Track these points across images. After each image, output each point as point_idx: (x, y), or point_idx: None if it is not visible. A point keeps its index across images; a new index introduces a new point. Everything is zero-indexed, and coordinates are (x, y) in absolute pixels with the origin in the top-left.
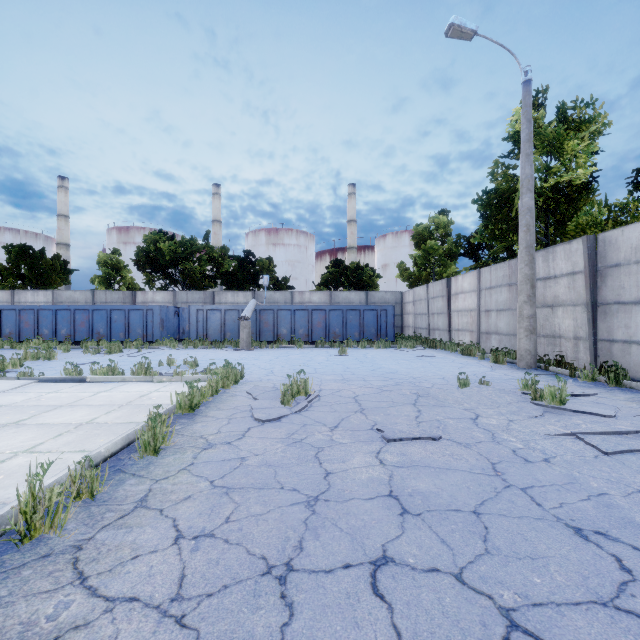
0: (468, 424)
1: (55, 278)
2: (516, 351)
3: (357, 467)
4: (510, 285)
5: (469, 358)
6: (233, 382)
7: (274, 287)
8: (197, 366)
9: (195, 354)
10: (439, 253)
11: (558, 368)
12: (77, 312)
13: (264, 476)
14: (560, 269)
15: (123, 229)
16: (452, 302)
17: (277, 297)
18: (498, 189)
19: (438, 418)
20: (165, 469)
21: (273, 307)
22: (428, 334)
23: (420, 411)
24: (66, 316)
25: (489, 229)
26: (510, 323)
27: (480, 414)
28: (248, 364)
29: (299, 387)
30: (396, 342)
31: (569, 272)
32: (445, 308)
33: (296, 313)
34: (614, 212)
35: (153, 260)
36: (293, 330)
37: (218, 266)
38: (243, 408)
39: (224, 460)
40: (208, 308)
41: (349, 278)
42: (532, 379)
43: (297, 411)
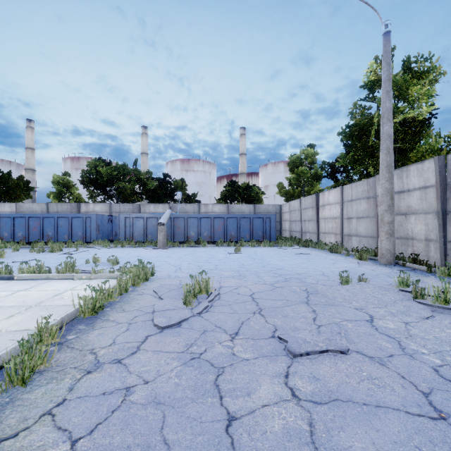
0: (368, 328)
1: (19, 194)
2: (374, 250)
3: (266, 405)
4: (368, 198)
5: (337, 255)
6: (143, 280)
7: (186, 201)
8: (118, 263)
9: (121, 252)
10: (308, 176)
11: (415, 264)
12: (31, 219)
13: (147, 428)
14: (413, 184)
15: (75, 158)
16: (320, 212)
17: (188, 208)
18: (358, 124)
19: (335, 320)
20: (23, 414)
21: (184, 215)
22: (301, 236)
23: (315, 311)
24: (22, 222)
25: (350, 155)
26: (368, 228)
27: (373, 315)
28: (161, 261)
29: (201, 286)
30: (278, 242)
31: (421, 186)
32: (314, 216)
33: (201, 220)
34: (447, 142)
35: (95, 180)
36: (199, 233)
37: (144, 185)
38: (146, 309)
39: (104, 394)
40: (134, 216)
41: (241, 194)
42: (407, 277)
43: (198, 313)
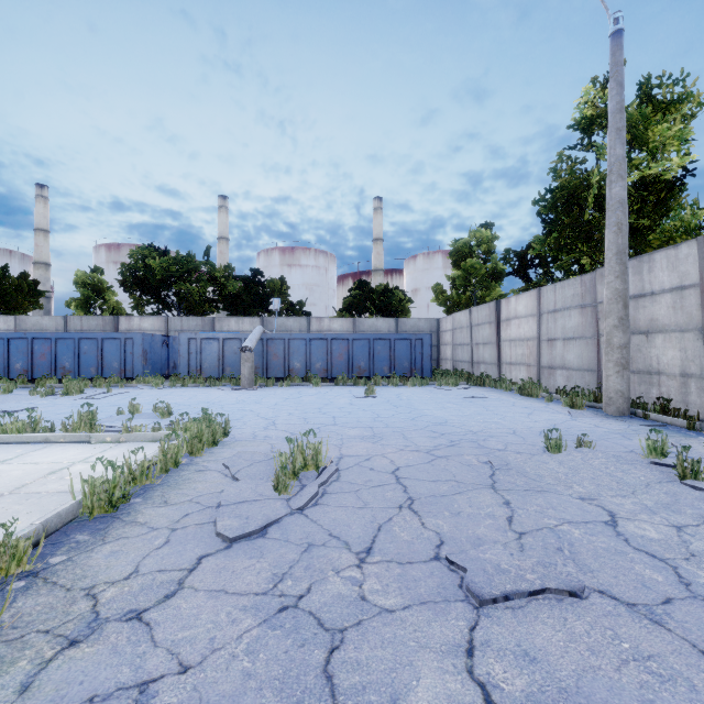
0: (611, 540)
1: (22, 301)
2: (594, 391)
3: None
4: (583, 307)
5: (532, 400)
6: (209, 444)
7: (287, 313)
8: (170, 414)
9: (180, 395)
10: (481, 273)
11: (665, 416)
12: (36, 341)
13: None
14: (660, 283)
15: (113, 246)
16: (502, 329)
17: (290, 324)
18: (565, 186)
19: (548, 523)
20: None
21: (284, 335)
22: (471, 368)
23: (510, 504)
24: (22, 346)
25: (552, 238)
26: (583, 355)
27: (615, 511)
28: (244, 410)
29: (306, 457)
30: (435, 378)
31: (675, 286)
32: (493, 337)
33: (312, 343)
34: None
35: (142, 280)
36: (308, 364)
37: (220, 287)
38: (207, 500)
39: (92, 701)
40: (203, 337)
41: (376, 303)
42: (663, 440)
43: (299, 508)
